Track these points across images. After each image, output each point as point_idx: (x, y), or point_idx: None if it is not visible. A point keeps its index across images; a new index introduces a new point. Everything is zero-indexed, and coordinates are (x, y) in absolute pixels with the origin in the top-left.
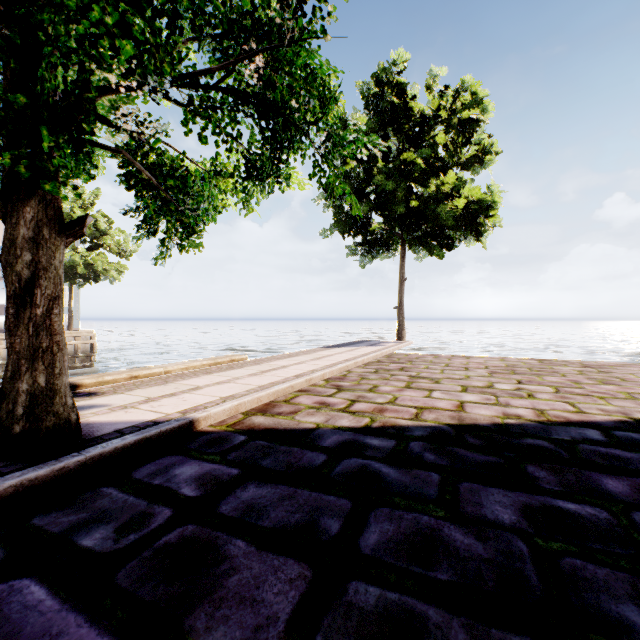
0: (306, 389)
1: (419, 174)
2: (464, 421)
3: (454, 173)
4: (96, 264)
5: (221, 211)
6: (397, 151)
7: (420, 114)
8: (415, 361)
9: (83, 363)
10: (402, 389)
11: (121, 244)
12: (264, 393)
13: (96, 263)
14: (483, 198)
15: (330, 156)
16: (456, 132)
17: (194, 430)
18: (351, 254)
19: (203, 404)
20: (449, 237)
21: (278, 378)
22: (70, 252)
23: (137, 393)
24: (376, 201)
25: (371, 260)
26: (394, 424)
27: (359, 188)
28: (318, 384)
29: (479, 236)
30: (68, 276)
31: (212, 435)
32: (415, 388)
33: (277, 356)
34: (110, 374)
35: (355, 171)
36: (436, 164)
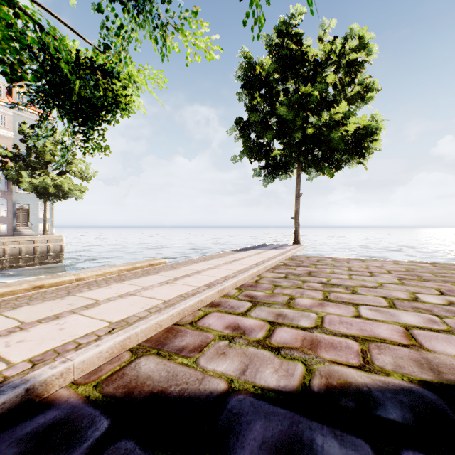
0: (217, 302)
1: (314, 106)
2: (443, 374)
3: (345, 103)
4: (63, 185)
5: (123, 107)
6: (294, 90)
7: (314, 59)
8: (318, 264)
9: (54, 260)
10: (322, 303)
11: (83, 171)
12: (165, 315)
13: (63, 184)
14: (369, 125)
15: (240, 95)
16: (344, 72)
17: (36, 400)
18: (256, 175)
19: (78, 338)
20: (337, 160)
21: (188, 288)
22: (44, 176)
23: (17, 313)
24: (277, 131)
25: (272, 180)
26: (344, 382)
27: (264, 120)
28: (230, 294)
29: (363, 158)
30: (43, 194)
31: (57, 415)
32: (336, 301)
33: (194, 259)
34: (9, 285)
35: (261, 105)
36: (327, 99)
